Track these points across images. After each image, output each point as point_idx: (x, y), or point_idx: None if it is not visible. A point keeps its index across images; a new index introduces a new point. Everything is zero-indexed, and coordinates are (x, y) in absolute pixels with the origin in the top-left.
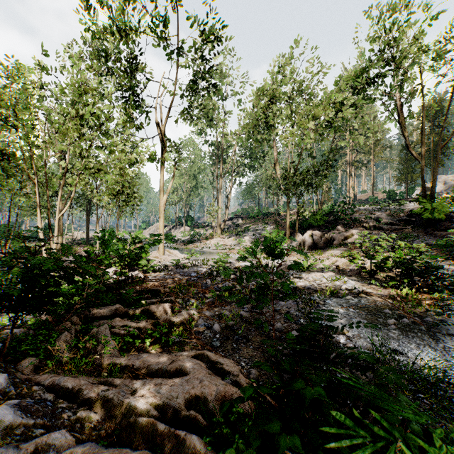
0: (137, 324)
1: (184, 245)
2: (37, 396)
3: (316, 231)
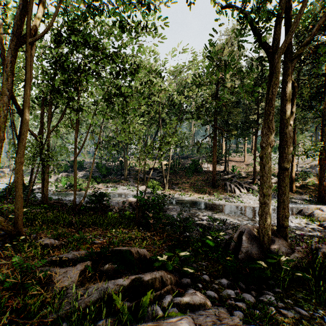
0: None
1: None
2: None
3: (65, 173)
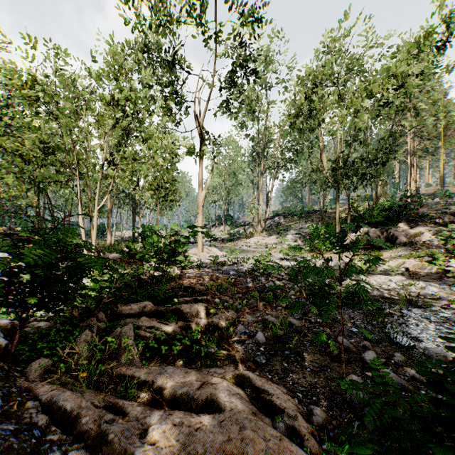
0: (165, 326)
1: (224, 243)
2: (27, 418)
3: (373, 228)
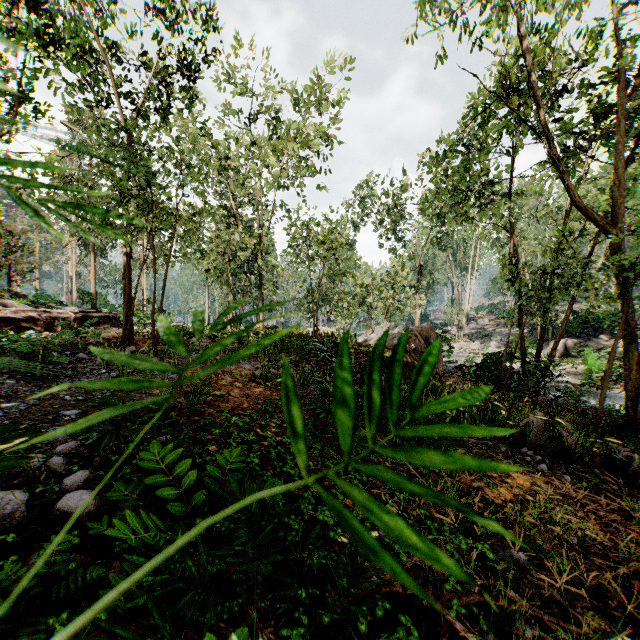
0: None
1: None
2: None
3: (571, 339)
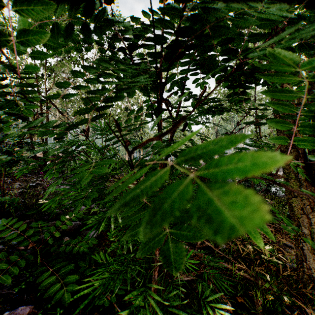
0: None
1: None
2: None
3: None
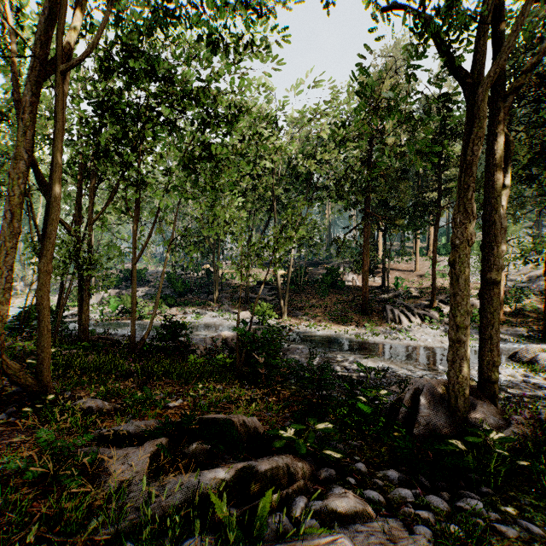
0: None
1: None
2: None
3: (115, 289)
